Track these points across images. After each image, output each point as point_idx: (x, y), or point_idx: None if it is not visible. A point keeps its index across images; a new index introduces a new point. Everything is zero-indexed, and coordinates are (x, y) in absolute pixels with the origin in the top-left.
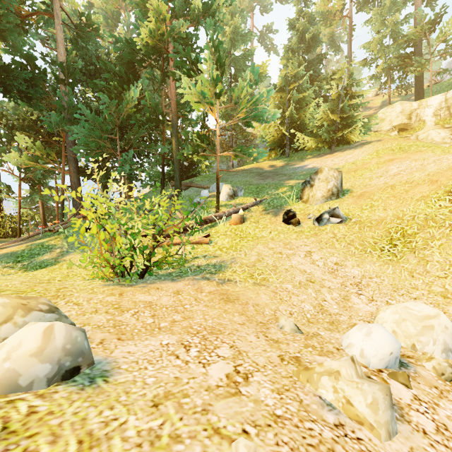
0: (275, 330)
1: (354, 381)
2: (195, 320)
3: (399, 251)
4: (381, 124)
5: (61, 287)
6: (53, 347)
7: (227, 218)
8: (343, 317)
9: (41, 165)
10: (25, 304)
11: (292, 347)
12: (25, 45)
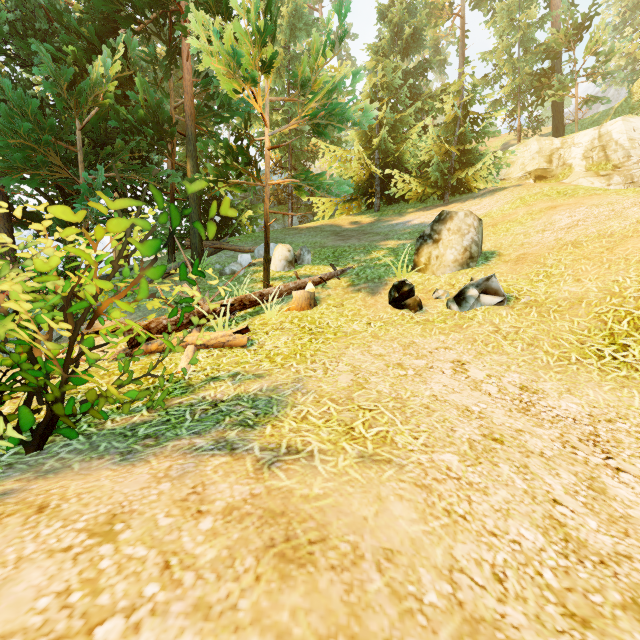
0: None
1: None
2: None
3: (638, 359)
4: (509, 169)
5: None
6: None
7: (285, 299)
8: None
9: None
10: None
11: None
12: None
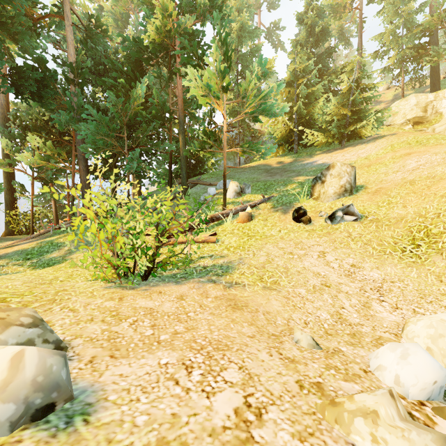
0: (290, 344)
1: (397, 427)
2: (199, 331)
3: (423, 252)
4: (393, 118)
5: (60, 290)
6: (20, 380)
7: (234, 216)
8: (365, 328)
9: (52, 164)
10: (3, 318)
11: (312, 368)
12: (38, 48)
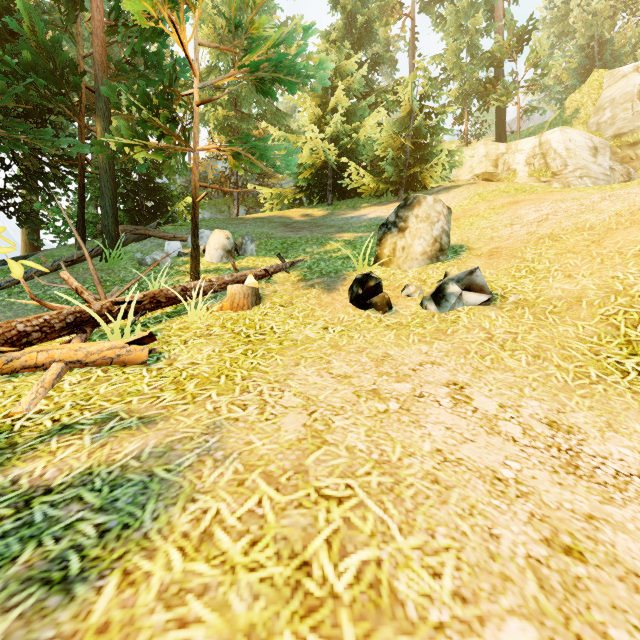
0: None
1: None
2: None
3: None
4: (458, 172)
5: None
6: None
7: (218, 296)
8: None
9: None
10: None
11: None
12: None
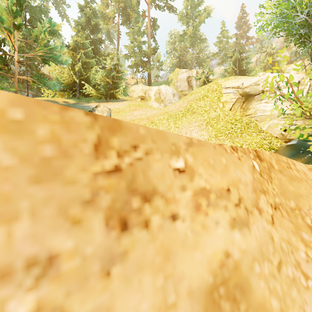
0: None
1: None
2: None
3: None
4: (133, 93)
5: None
6: None
7: None
8: None
9: None
10: None
11: None
12: None
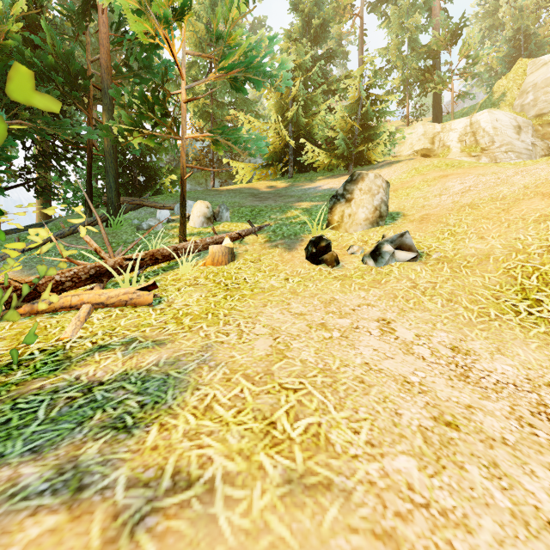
0: None
1: None
2: None
3: None
4: (400, 148)
5: None
6: None
7: (201, 254)
8: None
9: None
10: None
11: None
12: None
